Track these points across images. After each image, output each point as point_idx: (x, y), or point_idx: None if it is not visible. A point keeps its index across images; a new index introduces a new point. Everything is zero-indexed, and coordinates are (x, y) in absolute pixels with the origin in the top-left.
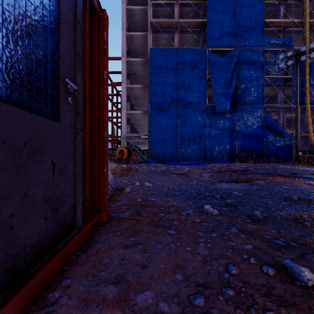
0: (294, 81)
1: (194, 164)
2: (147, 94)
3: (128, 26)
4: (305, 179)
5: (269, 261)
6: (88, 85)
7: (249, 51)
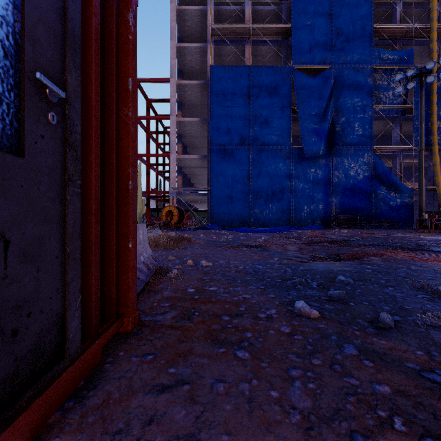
0: (416, 113)
1: (274, 231)
2: (206, 132)
3: (180, 34)
4: (438, 254)
5: (431, 426)
6: (95, 97)
7: (352, 69)
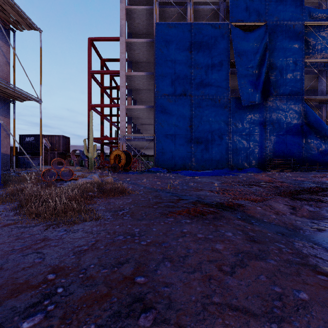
0: None
1: (219, 174)
2: (152, 87)
3: (129, 2)
4: None
5: None
6: None
7: (285, 26)
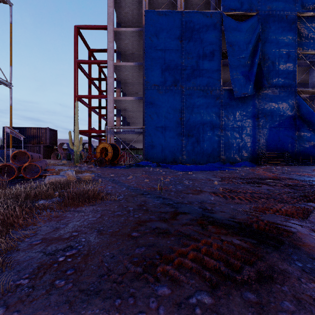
0: None
1: (213, 169)
2: (142, 78)
3: None
4: None
5: None
6: None
7: (278, 16)
